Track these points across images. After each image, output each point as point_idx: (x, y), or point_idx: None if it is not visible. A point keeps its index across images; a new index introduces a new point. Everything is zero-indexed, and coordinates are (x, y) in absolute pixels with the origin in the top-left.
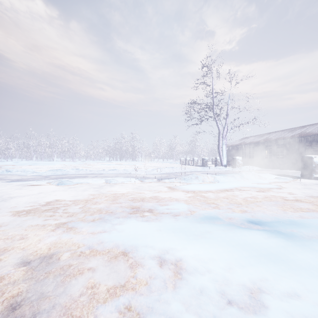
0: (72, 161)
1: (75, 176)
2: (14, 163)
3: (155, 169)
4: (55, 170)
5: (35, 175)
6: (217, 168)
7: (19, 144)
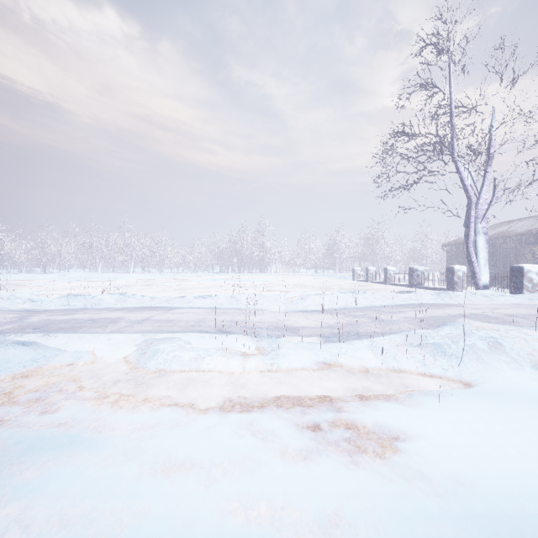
0: (159, 273)
1: (86, 320)
2: (58, 276)
3: (309, 296)
4: (73, 296)
5: (19, 310)
6: (479, 296)
7: (77, 245)
